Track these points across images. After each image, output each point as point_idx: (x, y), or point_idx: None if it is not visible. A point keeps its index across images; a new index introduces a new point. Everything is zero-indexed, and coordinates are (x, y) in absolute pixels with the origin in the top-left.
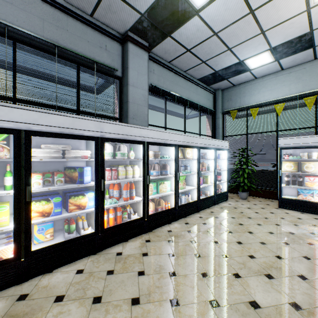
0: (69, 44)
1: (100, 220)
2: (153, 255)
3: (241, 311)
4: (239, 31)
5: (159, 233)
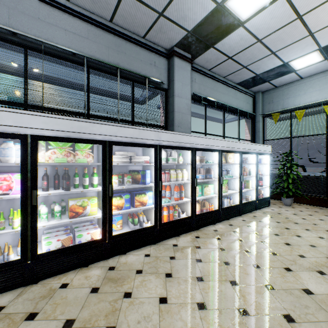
0: (126, 65)
1: (158, 216)
2: (205, 248)
3: (295, 295)
4: (284, 36)
5: (206, 232)
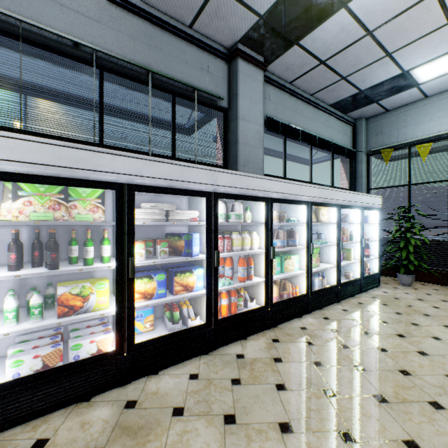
0: (163, 69)
1: (212, 308)
2: (290, 362)
3: None
4: (409, 25)
5: (289, 331)
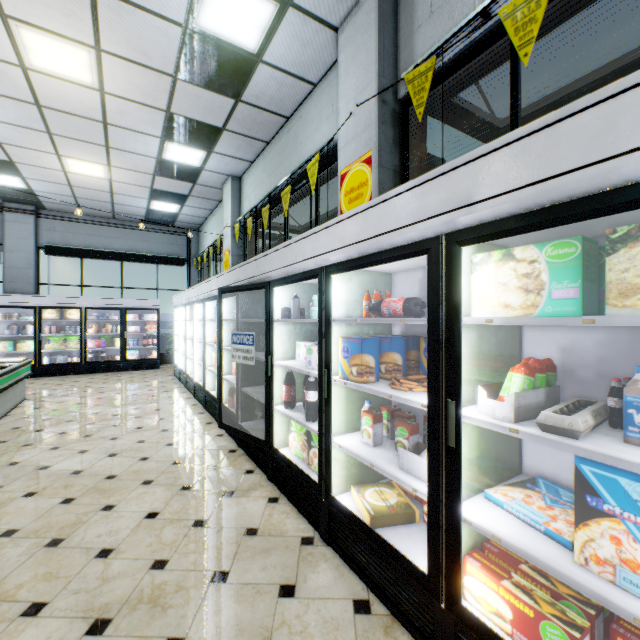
0: None
1: None
2: None
3: None
4: (90, 194)
5: None
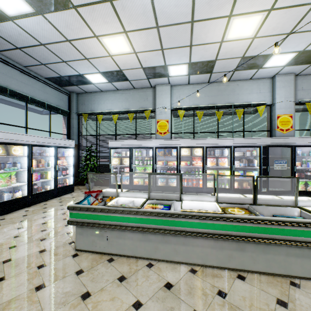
0: None
1: None
2: None
3: None
4: (65, 51)
5: None
